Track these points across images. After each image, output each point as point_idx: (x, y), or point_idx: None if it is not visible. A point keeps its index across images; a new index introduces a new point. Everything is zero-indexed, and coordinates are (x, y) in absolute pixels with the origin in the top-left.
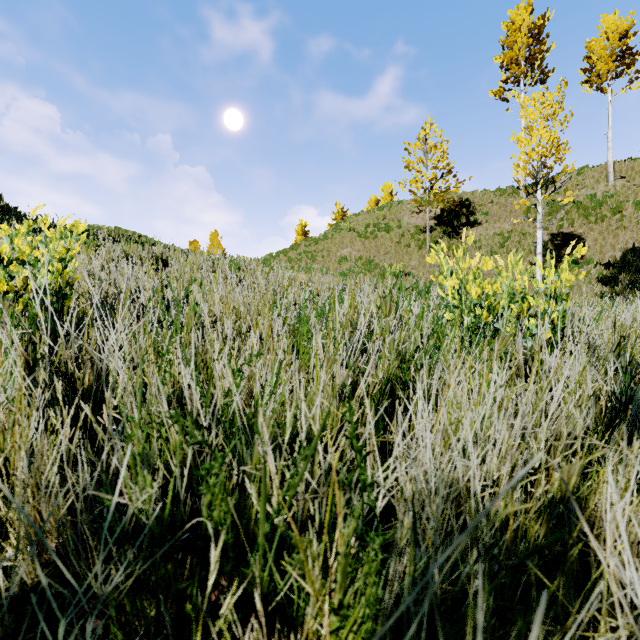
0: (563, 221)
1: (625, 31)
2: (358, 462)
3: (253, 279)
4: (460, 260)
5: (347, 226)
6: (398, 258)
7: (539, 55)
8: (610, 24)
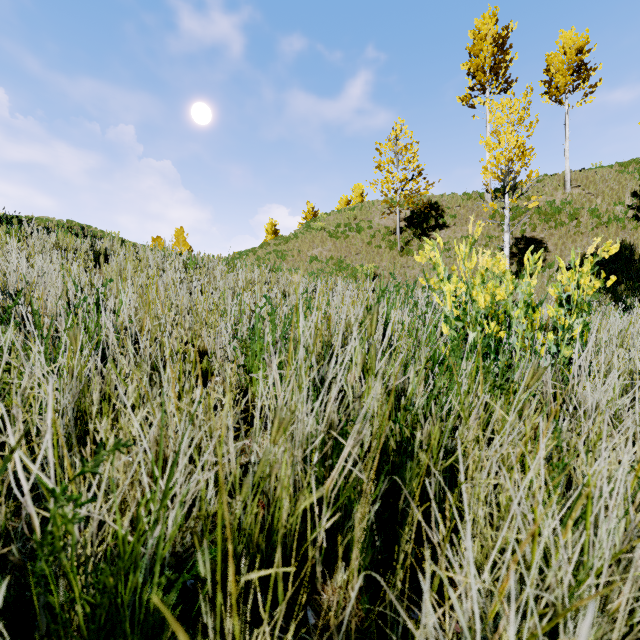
0: (526, 226)
1: (580, 47)
2: None
3: (210, 279)
4: (465, 258)
5: (318, 225)
6: (369, 259)
7: (503, 64)
8: (567, 39)
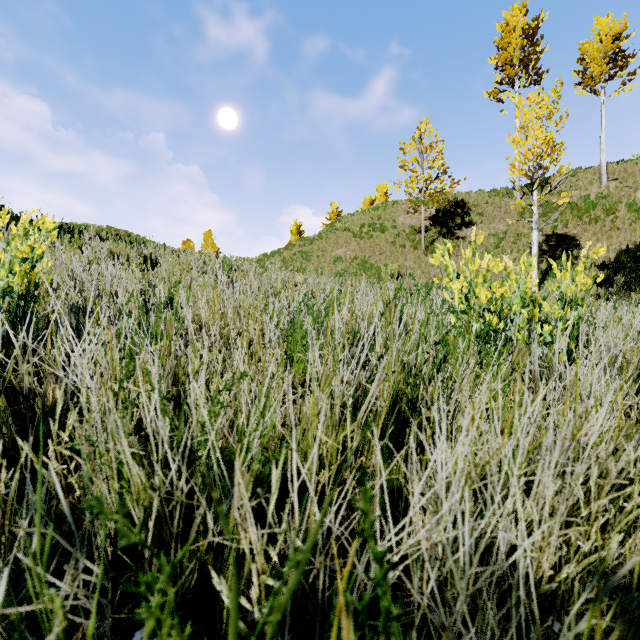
0: (557, 222)
1: (618, 34)
2: (380, 578)
3: (245, 280)
4: (469, 262)
5: (342, 226)
6: (393, 258)
7: (533, 56)
8: (603, 26)
